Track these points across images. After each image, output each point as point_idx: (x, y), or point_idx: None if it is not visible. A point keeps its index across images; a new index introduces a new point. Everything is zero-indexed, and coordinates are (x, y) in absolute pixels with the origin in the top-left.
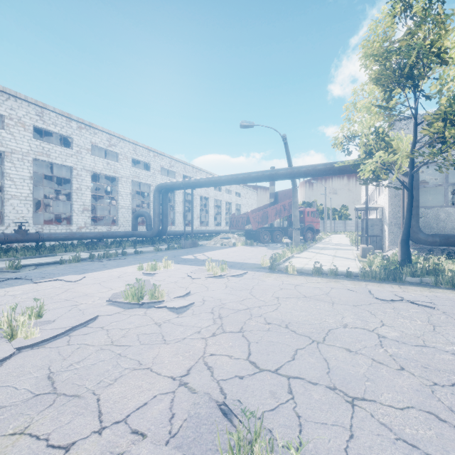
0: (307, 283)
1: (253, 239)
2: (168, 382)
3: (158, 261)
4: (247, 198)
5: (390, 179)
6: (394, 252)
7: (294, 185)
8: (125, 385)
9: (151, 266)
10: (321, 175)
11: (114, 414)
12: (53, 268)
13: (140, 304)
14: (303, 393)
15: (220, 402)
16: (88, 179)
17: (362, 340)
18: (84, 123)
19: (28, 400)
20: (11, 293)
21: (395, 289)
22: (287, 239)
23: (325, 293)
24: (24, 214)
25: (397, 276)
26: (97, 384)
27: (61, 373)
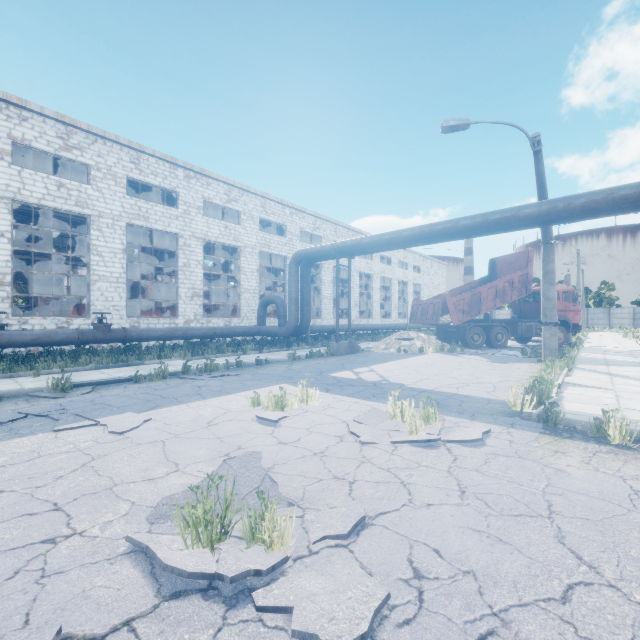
0: None
1: (451, 340)
2: None
3: (292, 382)
4: (430, 275)
5: None
6: None
7: (548, 239)
8: None
9: (275, 401)
10: (621, 212)
11: None
12: (119, 391)
13: (210, 576)
14: None
15: None
16: (199, 251)
17: None
18: (193, 170)
19: None
20: None
21: None
22: (510, 341)
23: None
24: (115, 302)
25: None
26: None
27: None
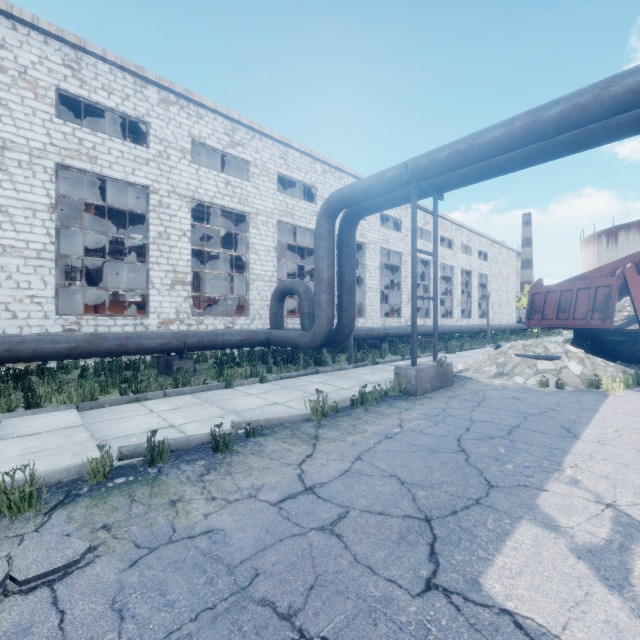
0: None
1: (604, 355)
2: None
3: None
4: (498, 263)
5: None
6: None
7: None
8: None
9: None
10: None
11: None
12: None
13: None
14: None
15: None
16: (184, 215)
17: None
18: (173, 90)
19: None
20: None
21: None
22: None
23: None
24: (35, 290)
25: None
26: None
27: None
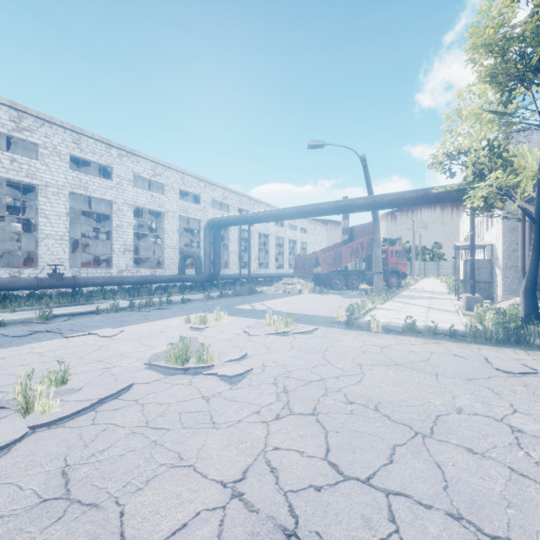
0: (397, 344)
1: (323, 284)
2: (217, 490)
3: (209, 311)
4: (314, 235)
5: (508, 208)
6: (511, 303)
7: (375, 218)
8: (159, 492)
9: (200, 319)
10: (411, 205)
11: (141, 539)
12: (88, 319)
13: (184, 369)
14: (412, 523)
15: (290, 529)
16: (130, 215)
17: (488, 435)
18: (125, 150)
19: (32, 508)
20: (37, 350)
21: (522, 356)
22: (365, 285)
23: (424, 360)
24: (60, 255)
25: (523, 338)
26: (123, 487)
27: (79, 467)
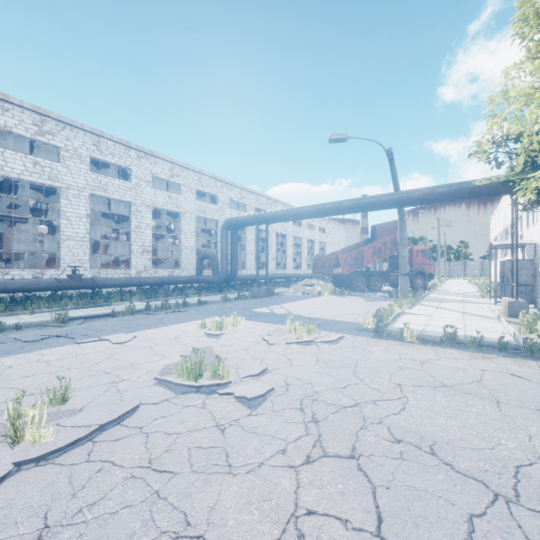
0: (439, 359)
1: (343, 286)
2: None
3: (226, 315)
4: (333, 235)
5: None
6: None
7: (402, 216)
8: None
9: (216, 324)
10: (442, 201)
11: None
12: (103, 322)
13: (197, 387)
14: None
15: None
16: (148, 216)
17: None
18: (143, 151)
19: None
20: (46, 358)
21: None
22: (387, 287)
23: (477, 381)
24: (80, 257)
25: None
26: None
27: (60, 531)
